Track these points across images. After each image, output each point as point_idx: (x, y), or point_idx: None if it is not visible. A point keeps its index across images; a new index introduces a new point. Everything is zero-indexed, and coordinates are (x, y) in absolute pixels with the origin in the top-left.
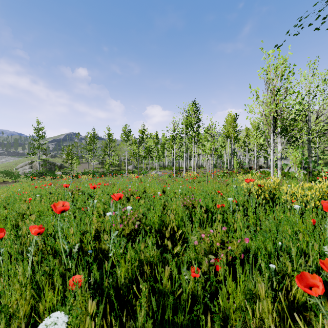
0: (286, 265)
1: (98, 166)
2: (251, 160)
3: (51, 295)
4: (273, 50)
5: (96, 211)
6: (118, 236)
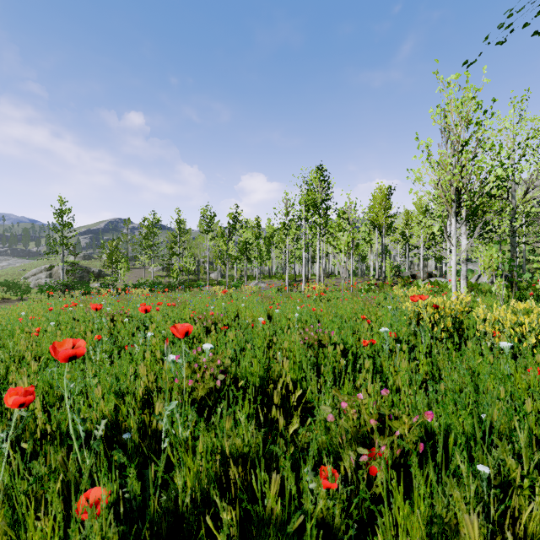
0: (506, 464)
1: (160, 274)
2: (414, 263)
3: (39, 534)
4: (458, 75)
5: (148, 353)
6: (181, 404)
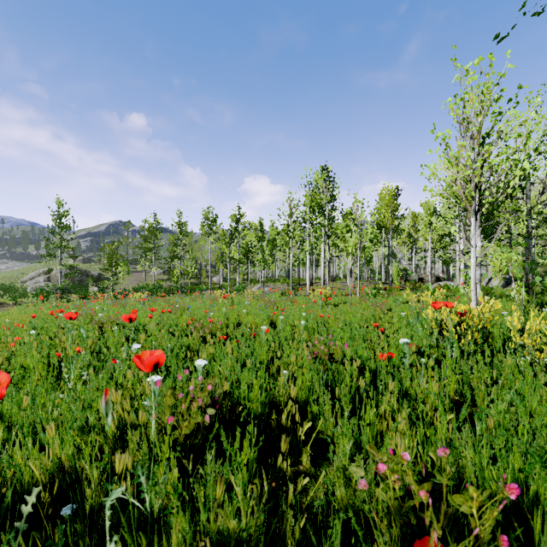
0: None
1: (161, 278)
2: (420, 266)
3: None
4: (480, 58)
5: (130, 371)
6: (150, 462)
